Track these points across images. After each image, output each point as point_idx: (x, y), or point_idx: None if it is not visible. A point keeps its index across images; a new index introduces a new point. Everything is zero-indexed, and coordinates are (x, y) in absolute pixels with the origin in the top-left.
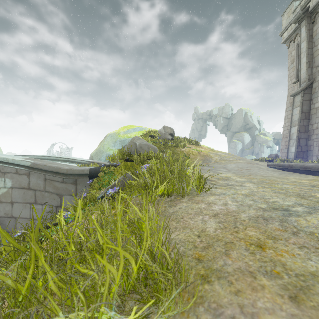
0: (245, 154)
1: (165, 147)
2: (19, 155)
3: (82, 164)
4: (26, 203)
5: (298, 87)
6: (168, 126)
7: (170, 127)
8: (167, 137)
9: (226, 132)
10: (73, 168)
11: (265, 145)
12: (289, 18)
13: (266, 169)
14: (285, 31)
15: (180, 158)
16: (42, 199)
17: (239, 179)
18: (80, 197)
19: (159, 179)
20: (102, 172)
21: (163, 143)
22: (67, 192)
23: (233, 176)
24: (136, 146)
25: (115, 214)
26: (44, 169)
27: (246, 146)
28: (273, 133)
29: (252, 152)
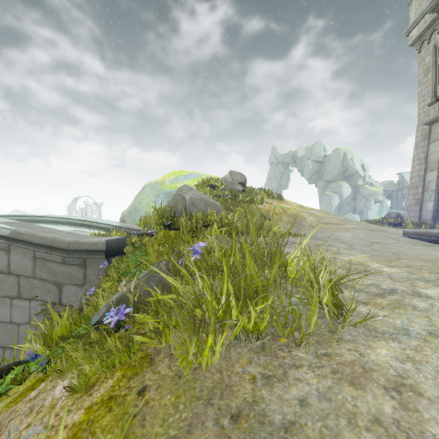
0: (344, 212)
1: (233, 204)
2: (10, 215)
3: (105, 230)
4: (3, 296)
5: (437, 111)
6: (237, 172)
7: (240, 173)
8: (236, 188)
9: (317, 182)
10: (78, 239)
11: (373, 200)
12: (422, 6)
13: (408, 242)
14: (415, 27)
15: (273, 228)
16: (29, 290)
17: (390, 269)
18: (84, 294)
19: (233, 296)
20: (131, 245)
21: (229, 197)
22: (69, 280)
23: (370, 260)
24: (185, 202)
25: (111, 394)
26: (31, 241)
27: (345, 201)
28: (384, 182)
29: (354, 209)
